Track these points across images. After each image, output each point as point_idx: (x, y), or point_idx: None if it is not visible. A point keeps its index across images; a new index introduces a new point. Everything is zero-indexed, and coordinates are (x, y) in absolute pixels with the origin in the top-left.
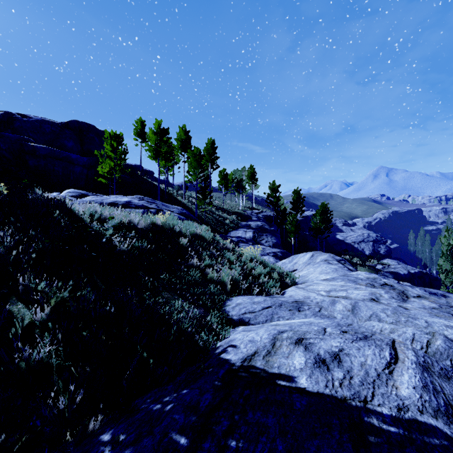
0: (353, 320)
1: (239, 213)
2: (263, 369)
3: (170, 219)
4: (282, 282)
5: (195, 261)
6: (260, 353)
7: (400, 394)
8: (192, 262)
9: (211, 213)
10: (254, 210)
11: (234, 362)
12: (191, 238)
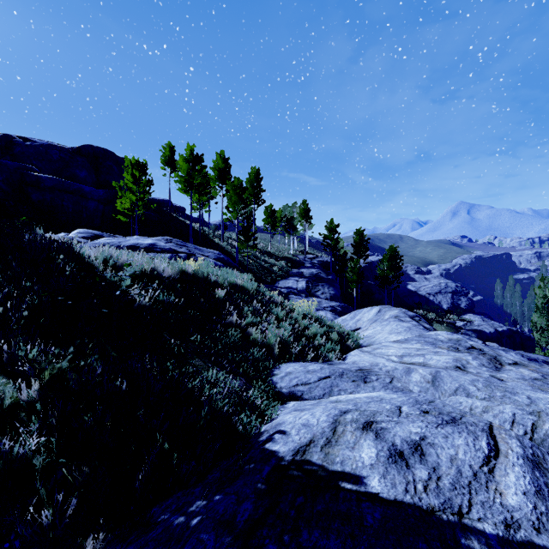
0: (434, 395)
1: (289, 258)
2: (321, 465)
3: (205, 265)
4: (343, 344)
5: (235, 319)
6: (316, 442)
7: (506, 503)
8: (230, 320)
9: (256, 258)
10: (307, 255)
11: (283, 454)
12: (230, 290)
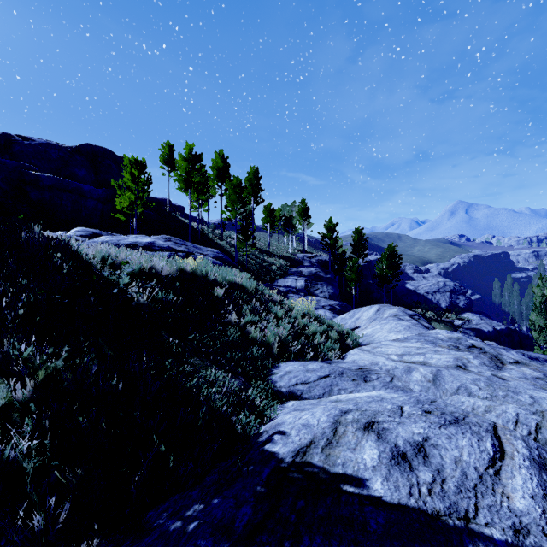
0: (435, 394)
1: (288, 257)
2: (322, 467)
3: (203, 264)
4: (342, 343)
5: (233, 317)
6: (317, 443)
7: (514, 507)
8: (229, 319)
9: (255, 257)
10: (306, 254)
11: (283, 456)
12: (229, 288)
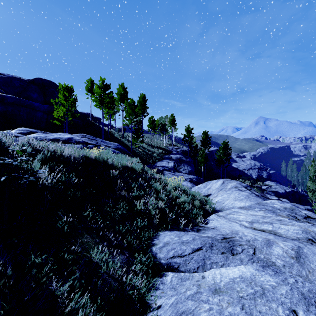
0: (300, 272)
1: (163, 148)
2: None
3: (106, 153)
4: (203, 209)
5: (124, 193)
6: None
7: None
8: (120, 195)
9: (143, 148)
10: (174, 146)
11: None
12: (122, 170)
